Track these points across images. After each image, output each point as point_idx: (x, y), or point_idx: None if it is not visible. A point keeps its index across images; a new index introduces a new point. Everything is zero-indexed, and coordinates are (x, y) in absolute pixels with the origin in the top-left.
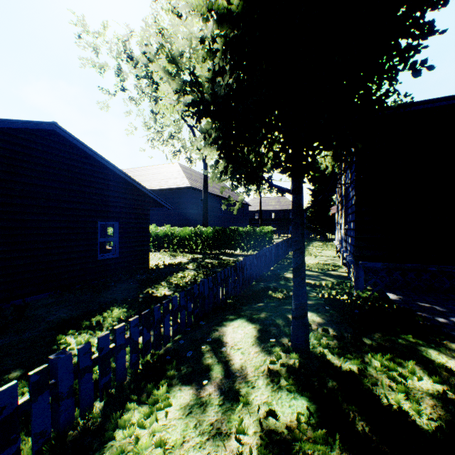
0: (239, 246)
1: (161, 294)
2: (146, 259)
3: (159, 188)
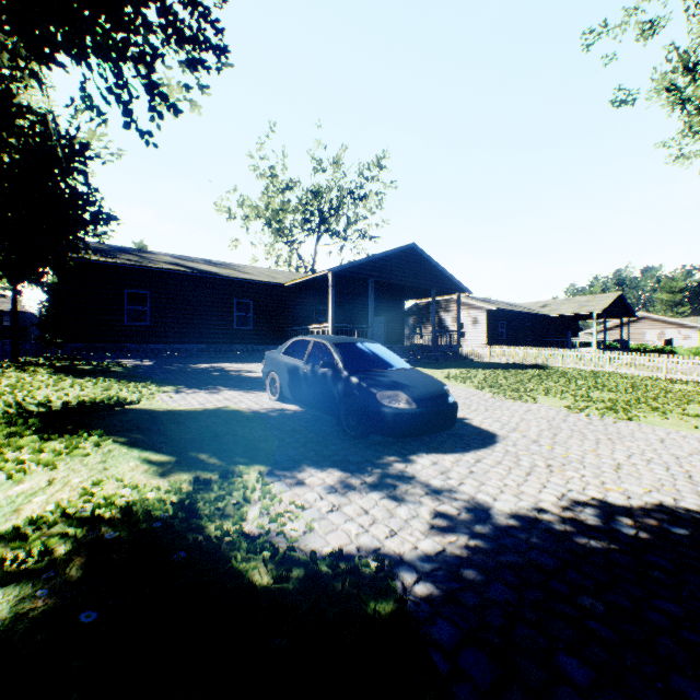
0: None
1: None
2: None
3: None
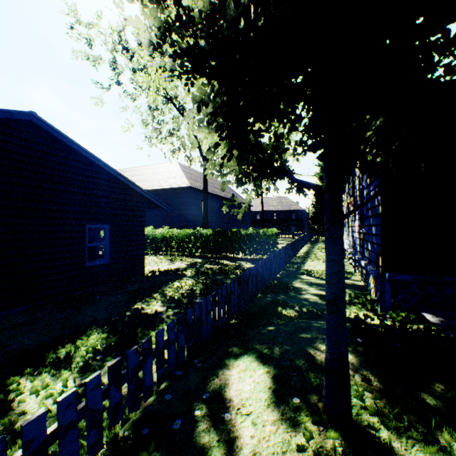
0: (241, 249)
1: (151, 311)
2: (141, 265)
3: (158, 188)
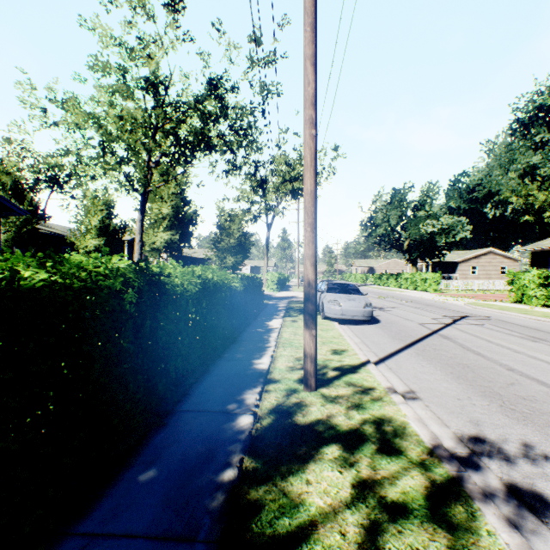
0: None
1: None
2: None
3: None
